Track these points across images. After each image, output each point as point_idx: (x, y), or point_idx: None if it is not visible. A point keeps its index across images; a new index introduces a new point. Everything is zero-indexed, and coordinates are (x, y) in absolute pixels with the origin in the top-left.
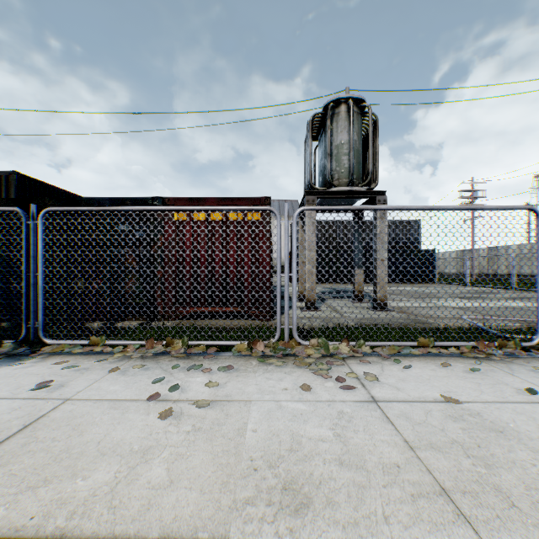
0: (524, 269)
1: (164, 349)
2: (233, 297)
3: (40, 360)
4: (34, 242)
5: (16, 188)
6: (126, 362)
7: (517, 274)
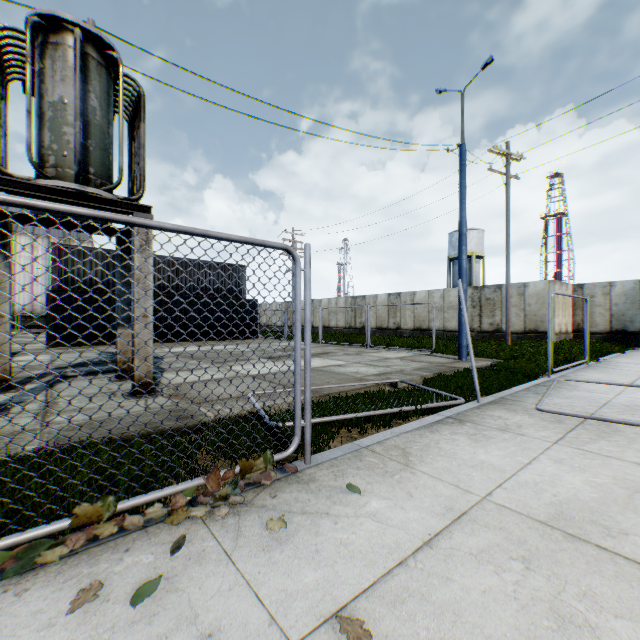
0: (333, 321)
1: None
2: None
3: None
4: None
5: None
6: None
7: (328, 326)
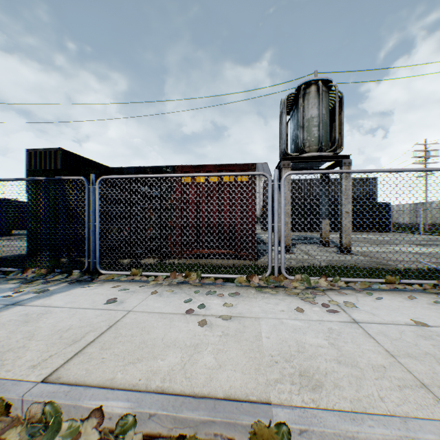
0: None
1: (184, 280)
2: (235, 241)
3: (99, 284)
4: (93, 201)
5: (61, 160)
6: (159, 288)
7: None
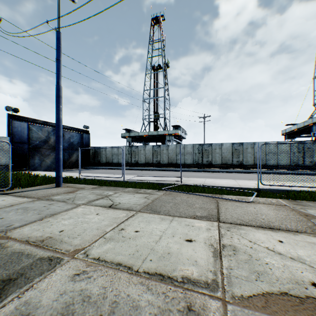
0: None
1: None
2: None
3: None
4: None
5: None
6: None
7: None
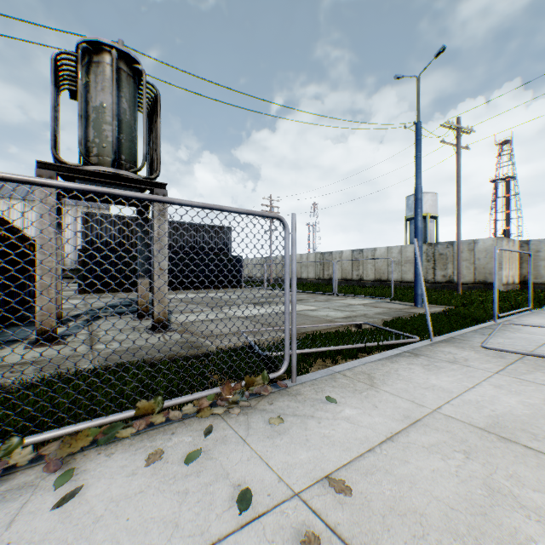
0: (304, 273)
1: None
2: None
3: None
4: None
5: None
6: None
7: (300, 277)
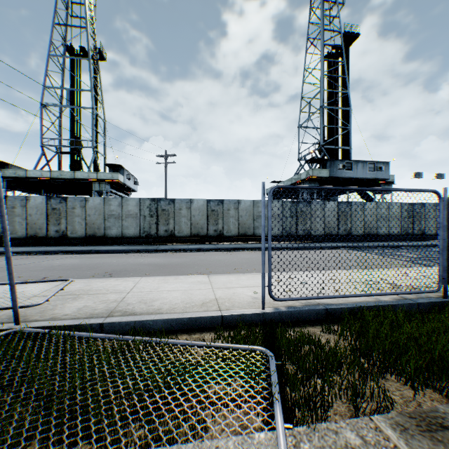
0: None
1: None
2: None
3: None
4: None
5: None
6: None
7: None
